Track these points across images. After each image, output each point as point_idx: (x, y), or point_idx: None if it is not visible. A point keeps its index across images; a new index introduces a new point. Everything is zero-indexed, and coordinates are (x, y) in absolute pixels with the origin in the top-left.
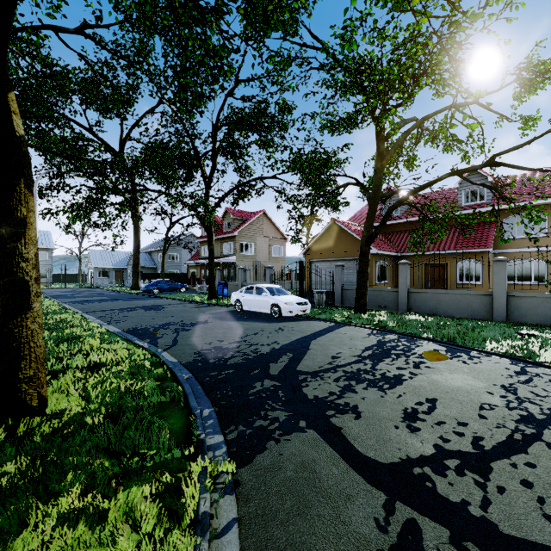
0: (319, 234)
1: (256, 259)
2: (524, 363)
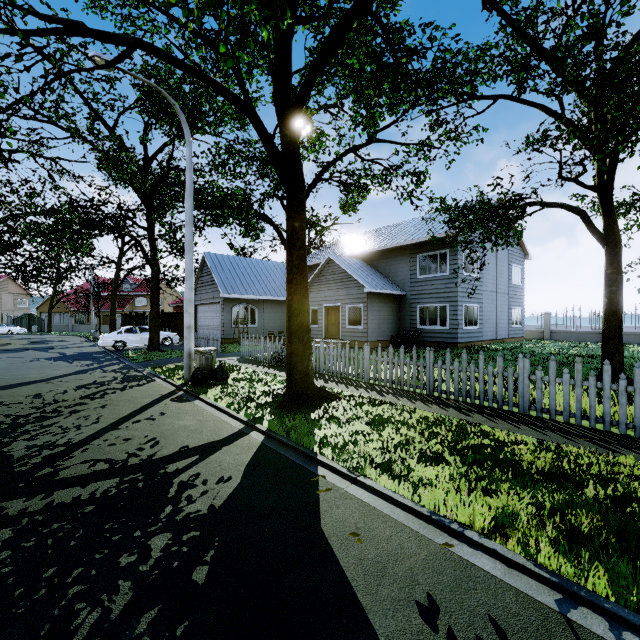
0: (46, 299)
1: (2, 309)
2: (66, 335)
